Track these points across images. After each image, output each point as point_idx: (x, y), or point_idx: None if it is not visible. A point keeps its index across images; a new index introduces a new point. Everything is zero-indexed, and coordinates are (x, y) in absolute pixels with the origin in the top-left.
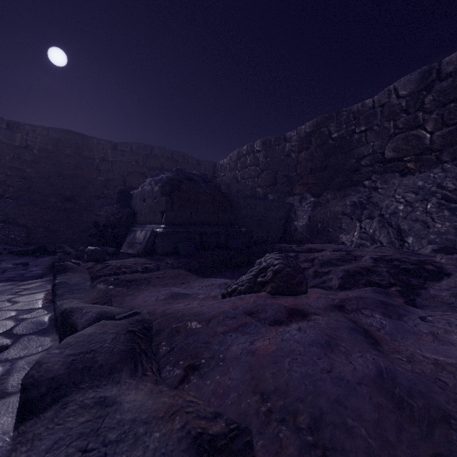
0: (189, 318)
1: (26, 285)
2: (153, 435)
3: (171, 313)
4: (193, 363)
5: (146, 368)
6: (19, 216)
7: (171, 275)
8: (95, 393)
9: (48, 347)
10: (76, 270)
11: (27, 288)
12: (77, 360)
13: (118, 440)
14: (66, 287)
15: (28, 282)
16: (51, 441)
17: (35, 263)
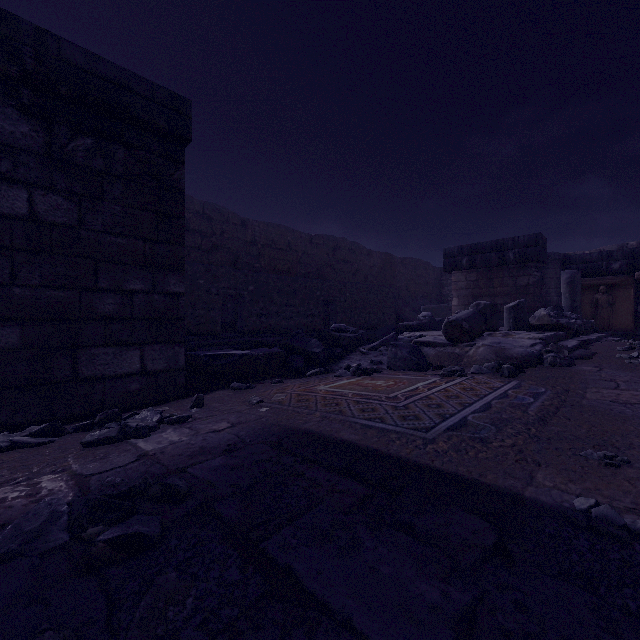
0: None
1: None
2: None
3: None
4: None
5: None
6: None
7: None
8: None
9: None
10: None
11: None
12: None
13: None
14: None
15: None
16: None
17: None
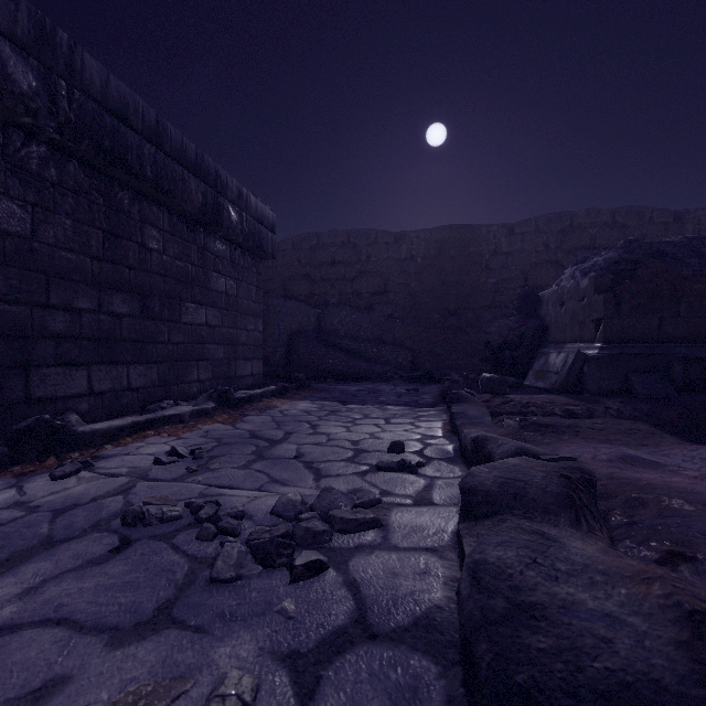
0: (665, 492)
1: (421, 412)
2: (617, 590)
3: (626, 478)
4: (678, 552)
5: (592, 526)
6: (405, 338)
7: (617, 429)
8: (530, 524)
9: (459, 475)
10: (471, 402)
11: (424, 414)
12: (507, 483)
13: (569, 574)
14: (464, 418)
15: (423, 409)
16: (498, 539)
17: (424, 391)
